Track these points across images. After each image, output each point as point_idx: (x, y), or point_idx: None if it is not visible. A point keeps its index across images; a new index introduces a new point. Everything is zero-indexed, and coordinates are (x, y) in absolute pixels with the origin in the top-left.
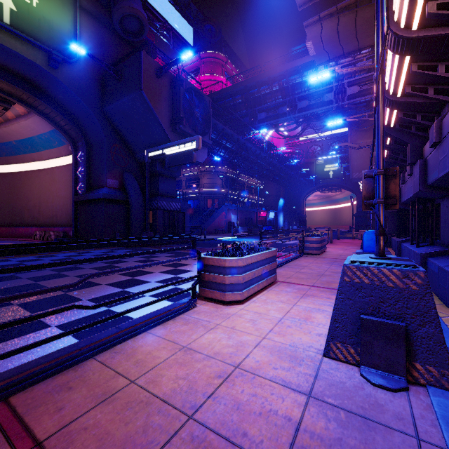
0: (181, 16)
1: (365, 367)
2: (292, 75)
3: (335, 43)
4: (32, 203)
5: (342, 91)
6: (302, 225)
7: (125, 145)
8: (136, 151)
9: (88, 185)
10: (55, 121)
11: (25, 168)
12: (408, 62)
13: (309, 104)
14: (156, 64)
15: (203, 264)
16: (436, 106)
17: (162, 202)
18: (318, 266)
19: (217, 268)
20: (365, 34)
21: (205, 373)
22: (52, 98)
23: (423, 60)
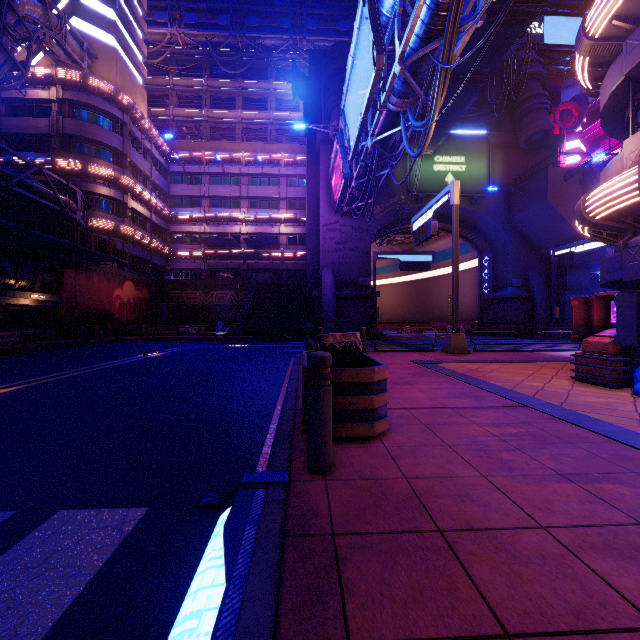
0: None
1: None
2: None
3: None
4: (441, 302)
5: None
6: None
7: (529, 245)
8: (540, 249)
9: (493, 286)
10: (466, 237)
11: (435, 274)
12: None
13: None
14: (563, 169)
15: None
16: None
17: (570, 296)
18: None
19: None
20: None
21: None
22: (468, 223)
23: None
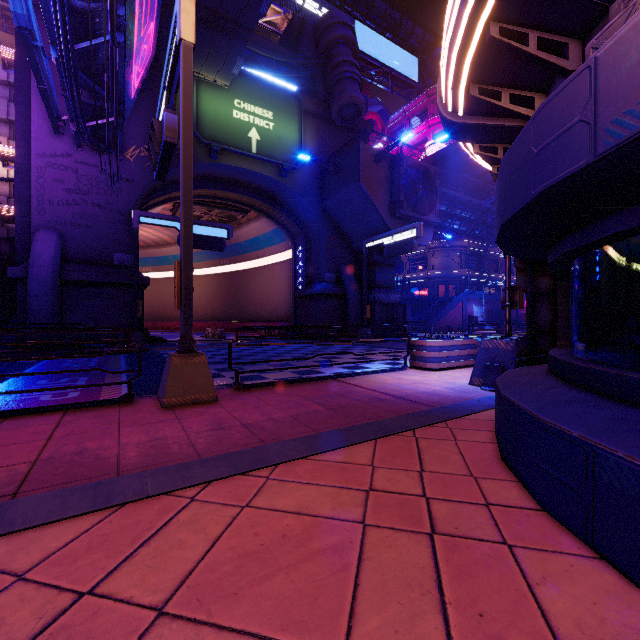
0: (402, 49)
1: (485, 386)
2: None
3: None
4: (256, 299)
5: None
6: None
7: (342, 236)
8: (352, 241)
9: (307, 280)
10: (279, 221)
11: (250, 266)
12: None
13: None
14: (374, 149)
15: (412, 344)
16: None
17: (379, 294)
18: None
19: (421, 347)
20: None
21: (406, 382)
22: (279, 202)
23: None
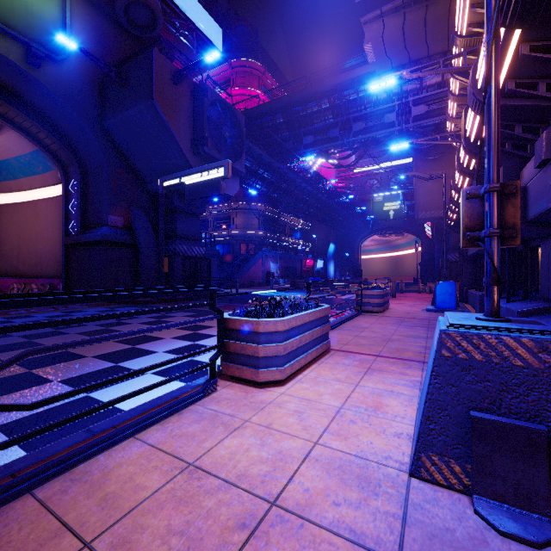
0: (207, 13)
1: (481, 497)
2: (346, 90)
3: (400, 48)
4: (9, 247)
5: (406, 111)
6: (357, 276)
7: (133, 172)
8: (147, 180)
9: (83, 223)
10: (37, 138)
11: None
12: (516, 42)
13: (366, 126)
14: (173, 66)
15: (227, 328)
16: (545, 111)
17: (181, 246)
18: (382, 327)
19: (246, 334)
20: (437, 37)
21: (218, 519)
22: (33, 107)
23: (538, 38)
